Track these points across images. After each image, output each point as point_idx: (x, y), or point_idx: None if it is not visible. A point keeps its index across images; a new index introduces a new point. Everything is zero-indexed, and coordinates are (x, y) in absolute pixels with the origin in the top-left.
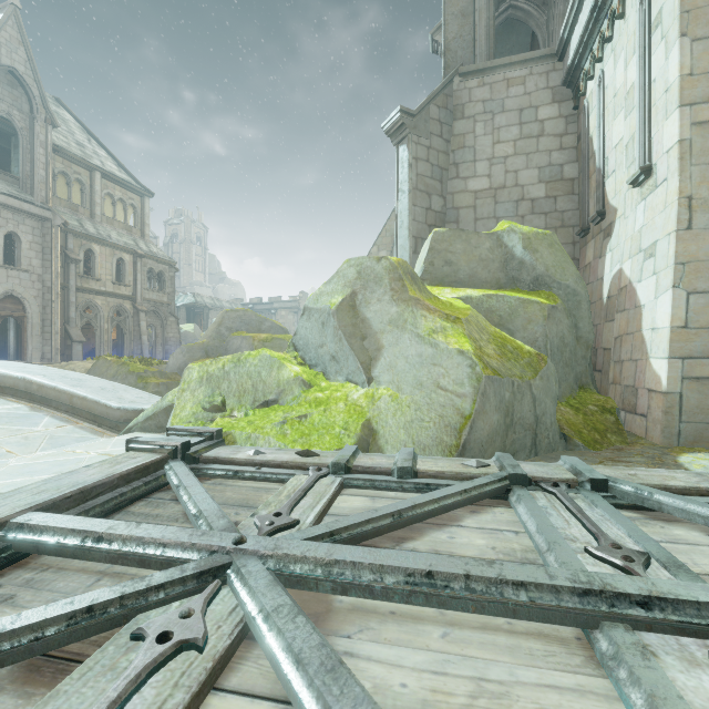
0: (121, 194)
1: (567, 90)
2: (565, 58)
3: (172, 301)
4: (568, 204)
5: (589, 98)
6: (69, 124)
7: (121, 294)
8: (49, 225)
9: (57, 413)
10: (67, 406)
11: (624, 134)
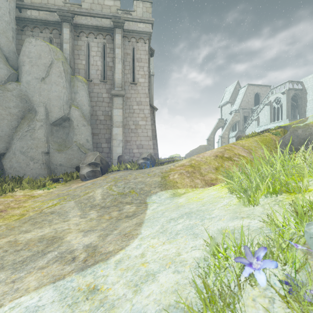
0: None
1: None
2: None
3: None
4: None
5: None
6: None
7: None
8: None
9: None
10: None
11: None
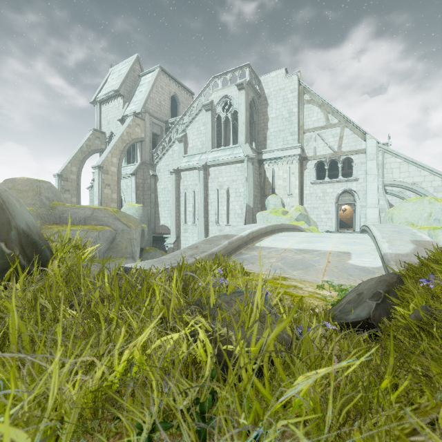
0: None
1: (258, 161)
2: (259, 155)
3: None
4: (259, 188)
5: (267, 169)
6: None
7: None
8: None
9: None
10: None
11: (282, 184)
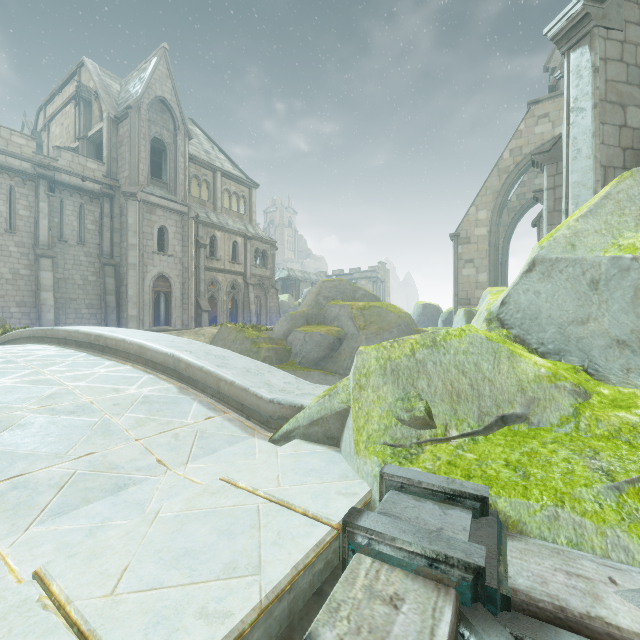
0: (235, 188)
1: None
2: None
3: (273, 275)
4: None
5: None
6: (199, 137)
7: (235, 271)
8: (186, 218)
9: (203, 397)
10: (212, 389)
11: None
